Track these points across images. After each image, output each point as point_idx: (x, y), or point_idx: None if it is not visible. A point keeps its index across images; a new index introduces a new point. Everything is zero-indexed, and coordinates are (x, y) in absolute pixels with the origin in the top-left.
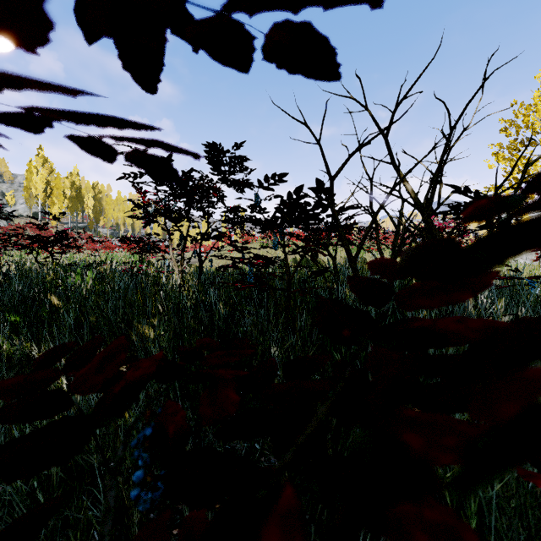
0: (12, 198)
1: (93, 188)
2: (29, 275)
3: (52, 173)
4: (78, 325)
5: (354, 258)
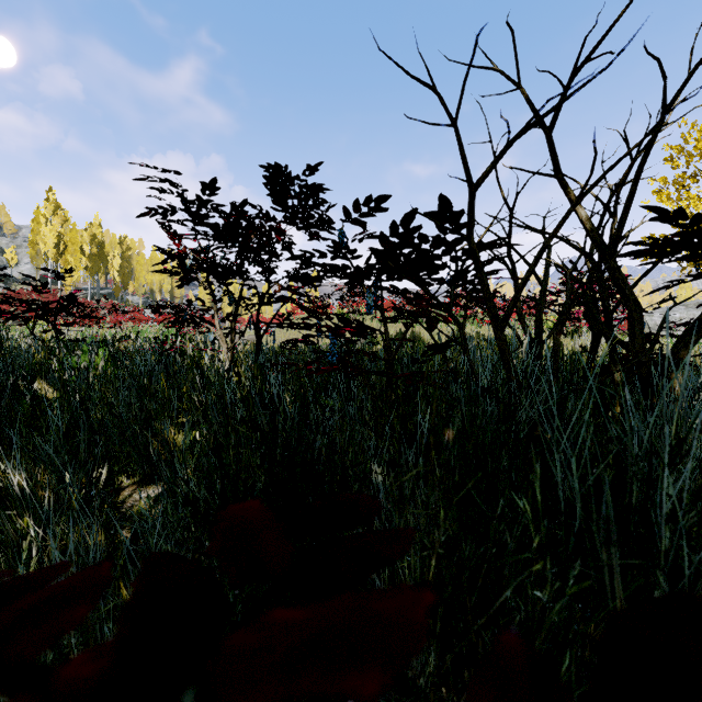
0: (13, 256)
1: (120, 243)
2: (14, 355)
3: (67, 224)
4: (73, 428)
5: (502, 322)
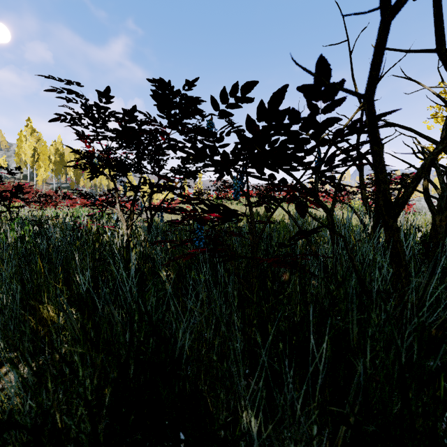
0: (4, 162)
1: (74, 154)
2: None
3: (41, 142)
4: None
5: (397, 208)
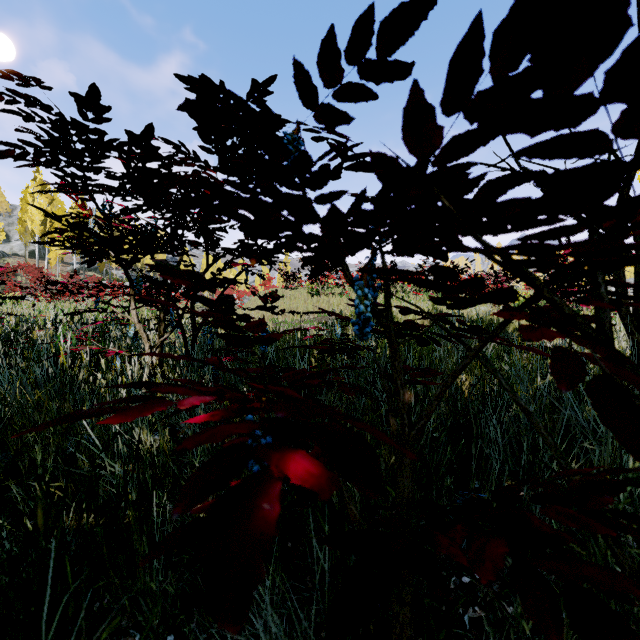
0: (1, 232)
1: None
2: None
3: (56, 203)
4: None
5: None
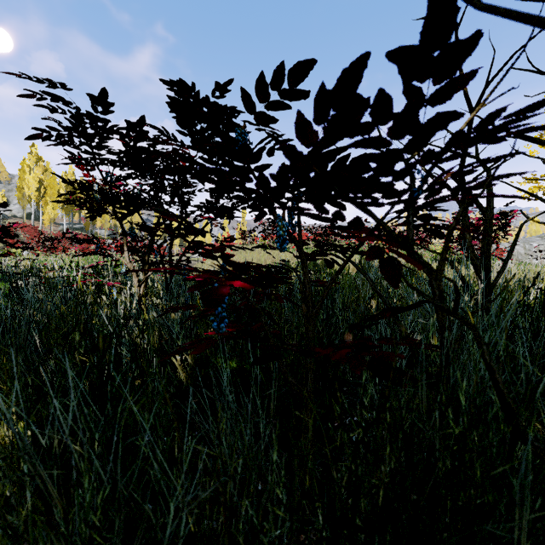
0: (3, 197)
1: None
2: None
3: (49, 173)
4: None
5: None
